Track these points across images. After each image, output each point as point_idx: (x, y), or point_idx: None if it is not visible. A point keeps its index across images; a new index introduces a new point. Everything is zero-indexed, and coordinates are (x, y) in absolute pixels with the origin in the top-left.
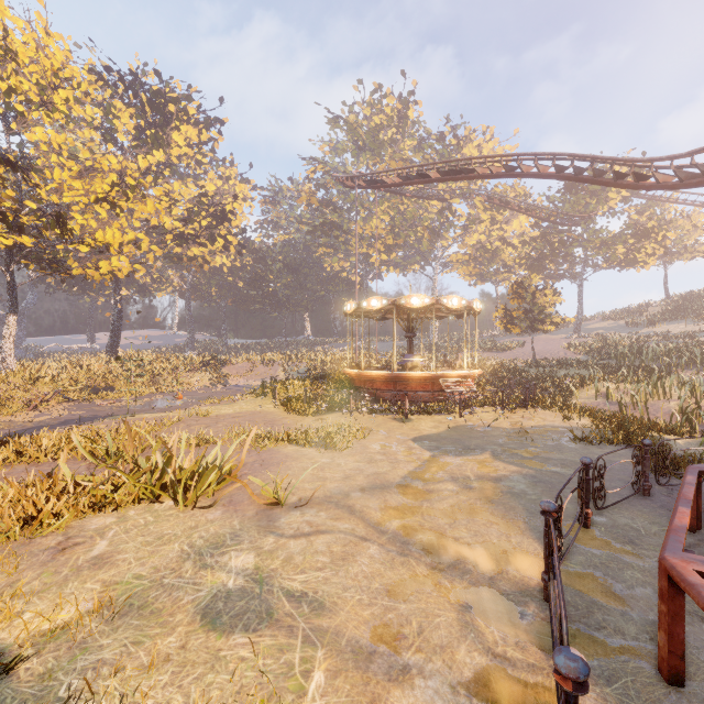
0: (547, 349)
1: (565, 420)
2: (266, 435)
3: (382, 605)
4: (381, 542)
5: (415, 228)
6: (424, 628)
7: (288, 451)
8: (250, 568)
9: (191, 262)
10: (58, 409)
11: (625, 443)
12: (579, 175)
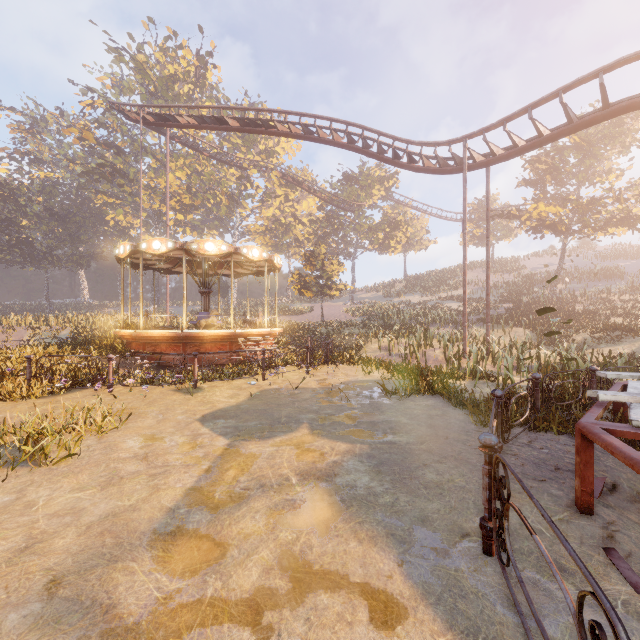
0: (331, 313)
1: (366, 373)
2: None
3: None
4: None
5: (213, 192)
6: None
7: None
8: None
9: None
10: None
11: (429, 392)
12: (366, 149)
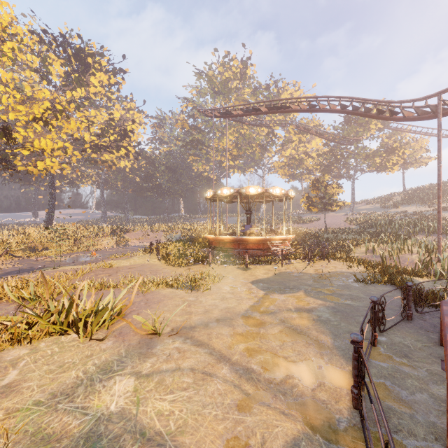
0: (333, 222)
1: (349, 268)
2: (151, 280)
3: (233, 419)
4: (231, 363)
5: (251, 144)
6: (266, 439)
7: (166, 292)
8: (130, 390)
9: (104, 164)
10: (5, 263)
11: (389, 283)
12: (355, 111)
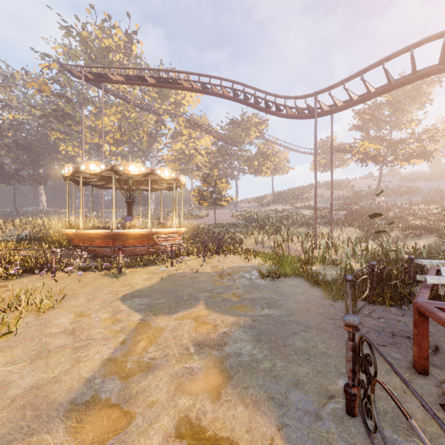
0: (221, 217)
1: (246, 261)
2: None
3: None
4: None
5: (137, 131)
6: None
7: None
8: None
9: None
10: None
11: (293, 275)
12: (246, 100)
